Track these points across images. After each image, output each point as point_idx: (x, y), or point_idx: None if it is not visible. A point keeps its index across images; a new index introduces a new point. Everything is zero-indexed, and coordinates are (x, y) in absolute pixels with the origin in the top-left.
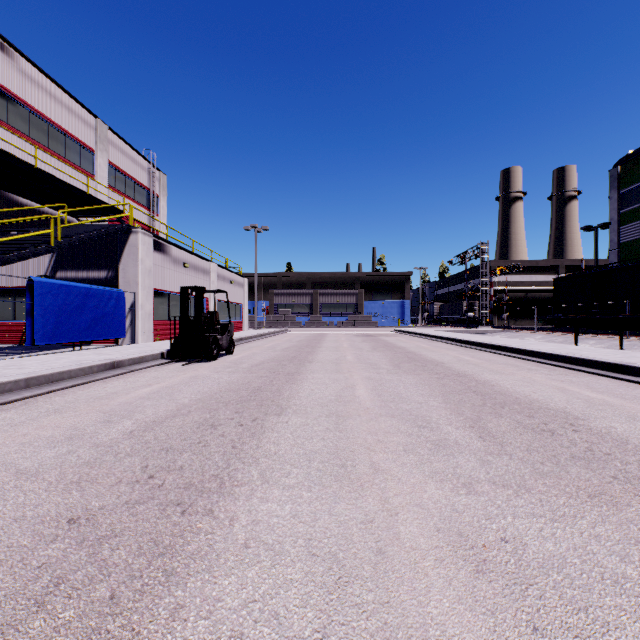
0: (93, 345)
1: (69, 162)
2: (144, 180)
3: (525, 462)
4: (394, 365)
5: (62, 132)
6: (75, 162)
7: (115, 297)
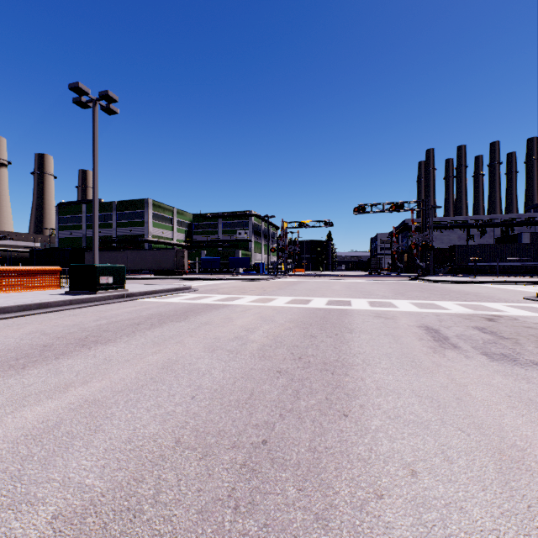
0: None
1: None
2: None
3: None
4: None
5: None
6: None
7: None
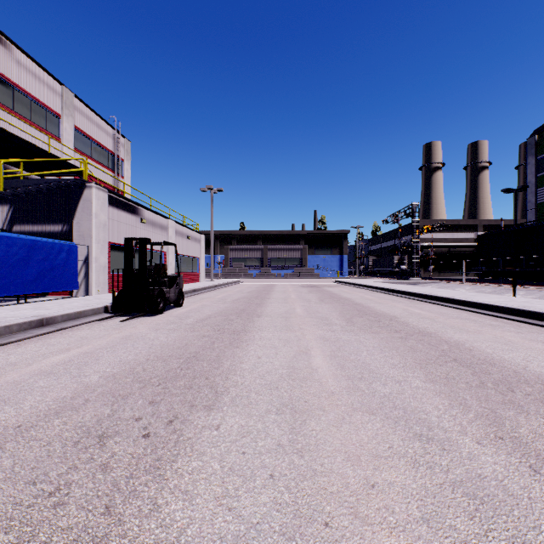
0: (48, 297)
1: (35, 125)
2: (109, 145)
3: None
4: (346, 320)
5: (27, 96)
6: (41, 125)
7: (66, 250)
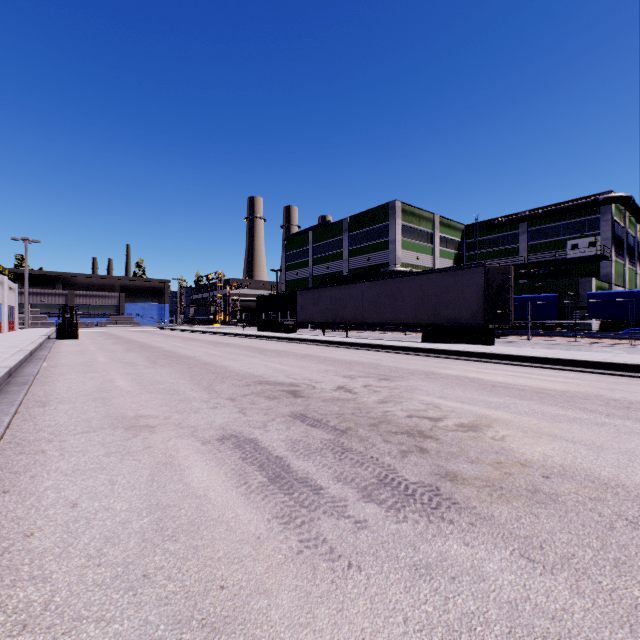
0: None
1: None
2: None
3: (190, 341)
4: (166, 337)
5: None
6: None
7: None
